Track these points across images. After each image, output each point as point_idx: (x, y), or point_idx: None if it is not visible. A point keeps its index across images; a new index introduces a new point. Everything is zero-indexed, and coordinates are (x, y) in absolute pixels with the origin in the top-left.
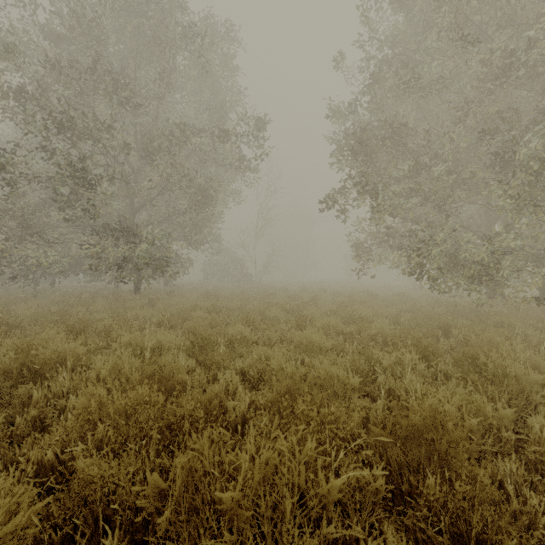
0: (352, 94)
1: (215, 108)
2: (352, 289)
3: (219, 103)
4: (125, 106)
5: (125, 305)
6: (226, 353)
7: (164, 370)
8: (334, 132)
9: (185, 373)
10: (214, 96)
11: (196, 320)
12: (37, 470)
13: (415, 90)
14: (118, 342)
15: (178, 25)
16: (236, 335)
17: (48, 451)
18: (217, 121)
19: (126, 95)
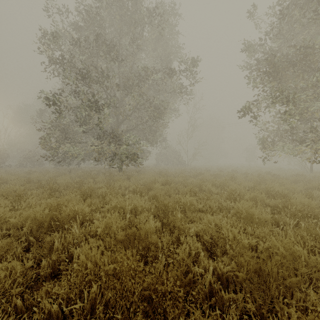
0: (261, 33)
1: (165, 58)
2: (256, 171)
3: (167, 55)
4: (114, 61)
5: (114, 178)
6: (183, 218)
7: (141, 233)
8: (246, 62)
9: (156, 236)
10: (164, 51)
11: (157, 190)
12: (47, 318)
13: (317, 20)
14: (109, 205)
15: (143, 8)
16: (186, 203)
17: (54, 305)
18: (166, 66)
19: (114, 54)
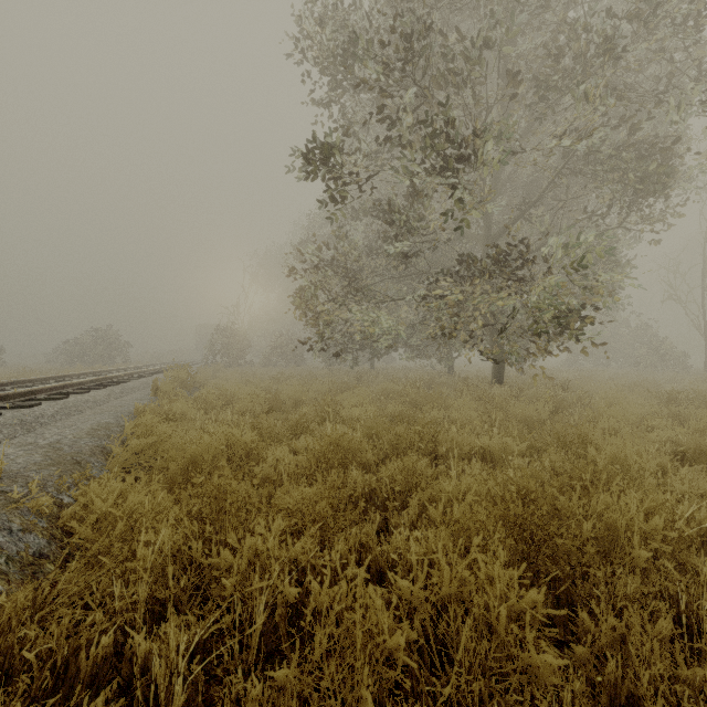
0: None
1: None
2: None
3: None
4: None
5: (512, 411)
6: None
7: None
8: None
9: None
10: None
11: None
12: None
13: None
14: None
15: None
16: None
17: None
18: None
19: None
